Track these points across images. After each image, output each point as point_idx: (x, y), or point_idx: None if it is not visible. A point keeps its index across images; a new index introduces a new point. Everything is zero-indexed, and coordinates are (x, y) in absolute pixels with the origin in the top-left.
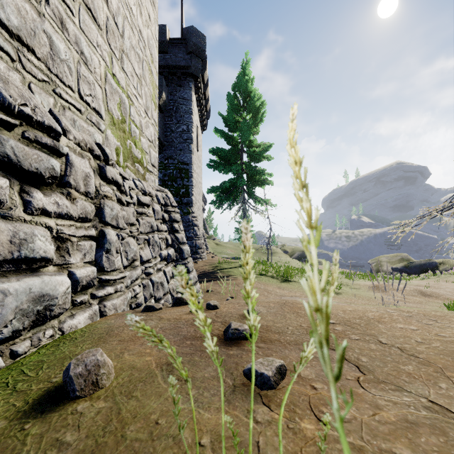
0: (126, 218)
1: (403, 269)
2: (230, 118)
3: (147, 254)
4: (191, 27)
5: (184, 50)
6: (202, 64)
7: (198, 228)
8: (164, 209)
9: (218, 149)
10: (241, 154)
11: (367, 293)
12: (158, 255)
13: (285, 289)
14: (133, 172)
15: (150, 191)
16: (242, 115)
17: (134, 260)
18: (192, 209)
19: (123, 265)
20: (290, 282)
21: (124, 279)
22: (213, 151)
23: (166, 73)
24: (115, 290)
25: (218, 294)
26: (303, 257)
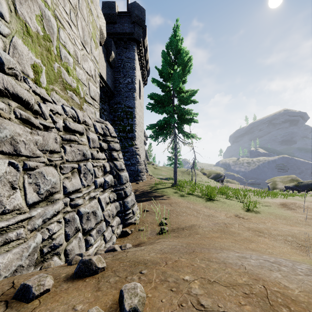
0: (41, 143)
1: (294, 188)
2: (164, 69)
3: (74, 183)
4: (134, 2)
5: (129, 20)
6: (143, 33)
7: (140, 157)
8: (103, 139)
9: (155, 94)
10: (173, 98)
11: (278, 210)
12: (93, 183)
13: (211, 208)
14: (63, 98)
15: (86, 120)
16: (173, 68)
17: (52, 193)
18: (135, 142)
19: (27, 203)
20: (214, 201)
21: (31, 219)
22: (150, 96)
23: (115, 38)
24: (4, 241)
25: (153, 214)
26: (217, 177)
